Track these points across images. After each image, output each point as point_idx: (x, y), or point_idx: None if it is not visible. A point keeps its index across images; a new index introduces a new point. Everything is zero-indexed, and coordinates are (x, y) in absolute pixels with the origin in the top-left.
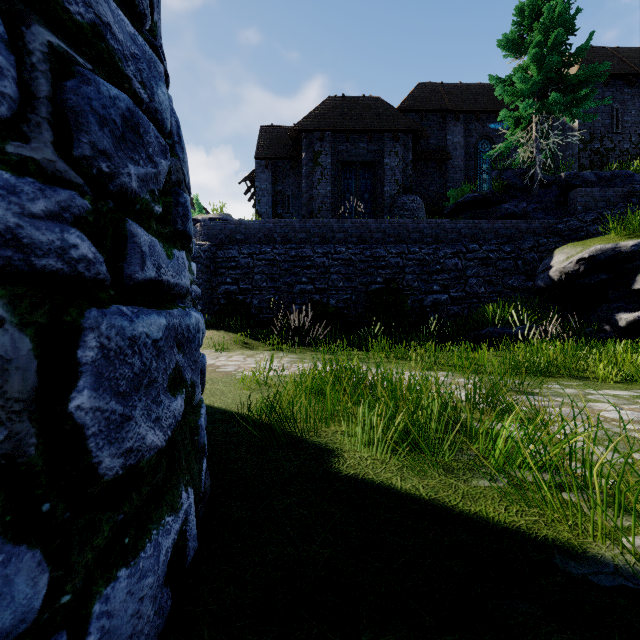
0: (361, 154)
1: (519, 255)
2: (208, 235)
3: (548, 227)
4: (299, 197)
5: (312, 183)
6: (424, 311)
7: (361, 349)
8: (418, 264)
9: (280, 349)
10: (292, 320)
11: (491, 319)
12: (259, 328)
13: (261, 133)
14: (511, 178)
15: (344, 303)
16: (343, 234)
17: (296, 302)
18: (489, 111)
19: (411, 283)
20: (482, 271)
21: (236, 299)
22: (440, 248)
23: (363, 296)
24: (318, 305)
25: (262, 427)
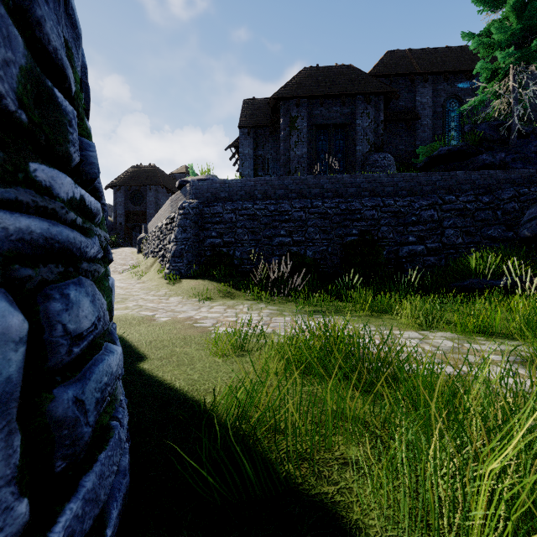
0: (334, 117)
1: (498, 205)
2: (196, 194)
3: (529, 176)
4: (277, 160)
5: (289, 146)
6: (399, 262)
7: (339, 299)
8: (393, 216)
9: (260, 299)
10: (271, 271)
11: (474, 270)
12: (241, 278)
13: (244, 105)
14: (486, 130)
15: (320, 254)
16: (319, 189)
17: (275, 254)
18: (458, 71)
19: (386, 235)
20: (459, 222)
21: (220, 251)
22: (415, 200)
23: (339, 247)
24: (296, 256)
25: (223, 468)
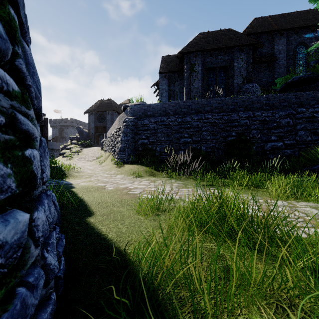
0: (219, 62)
1: None
2: (133, 113)
3: None
4: (183, 92)
5: (190, 82)
6: (265, 153)
7: (223, 178)
8: (260, 123)
9: (171, 176)
10: (179, 159)
11: None
12: (160, 164)
13: (162, 60)
14: None
15: (210, 149)
16: (209, 107)
17: (181, 148)
18: (304, 26)
19: (255, 135)
20: (309, 126)
21: (147, 147)
22: (276, 112)
23: (223, 144)
24: (194, 150)
25: None
